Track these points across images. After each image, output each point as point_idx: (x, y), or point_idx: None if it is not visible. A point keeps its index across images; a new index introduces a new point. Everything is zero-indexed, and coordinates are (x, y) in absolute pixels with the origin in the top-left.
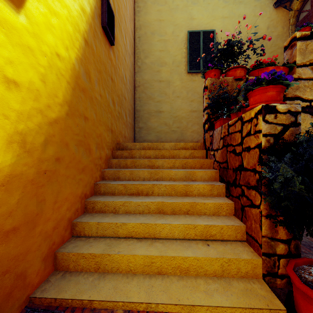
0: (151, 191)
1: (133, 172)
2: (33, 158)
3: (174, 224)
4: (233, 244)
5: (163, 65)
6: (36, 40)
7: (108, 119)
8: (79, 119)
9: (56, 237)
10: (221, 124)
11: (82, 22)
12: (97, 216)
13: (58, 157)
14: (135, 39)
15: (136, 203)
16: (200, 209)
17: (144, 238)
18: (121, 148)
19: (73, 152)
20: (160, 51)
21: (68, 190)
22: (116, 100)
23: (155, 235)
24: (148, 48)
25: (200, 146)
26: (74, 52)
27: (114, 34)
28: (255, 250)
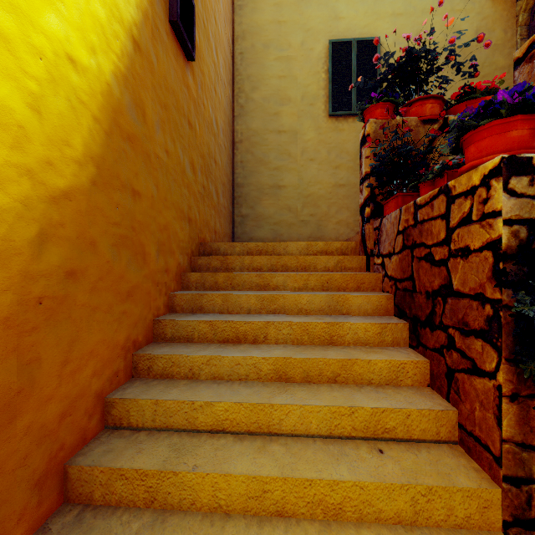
0: (262, 336)
1: (229, 298)
2: (11, 271)
3: (309, 406)
4: (433, 450)
5: (285, 103)
6: (18, 20)
7: (182, 197)
8: (121, 193)
9: (69, 434)
10: (399, 206)
11: (128, 5)
12: (155, 385)
13: (73, 269)
14: (234, 57)
15: (233, 359)
16: (361, 372)
17: (247, 433)
18: (207, 253)
19: (106, 259)
20: (280, 77)
21: (95, 334)
22: (198, 164)
23: (270, 428)
24: (258, 72)
25: (354, 248)
26: (110, 61)
27: (194, 40)
28: (483, 466)
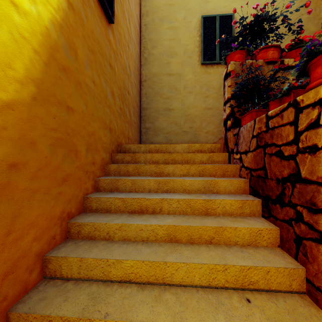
0: (159, 208)
1: (136, 182)
2: None
3: (193, 264)
4: (288, 300)
5: (173, 56)
6: None
7: (105, 114)
8: (57, 108)
9: (11, 287)
10: (253, 118)
11: None
12: (82, 245)
13: (16, 162)
14: (141, 27)
15: (138, 226)
16: (229, 236)
17: (147, 283)
18: (122, 151)
19: (45, 155)
20: (170, 40)
21: (35, 210)
22: (116, 93)
23: (164, 280)
24: (156, 36)
25: (219, 148)
26: (48, 11)
27: (113, 9)
28: None
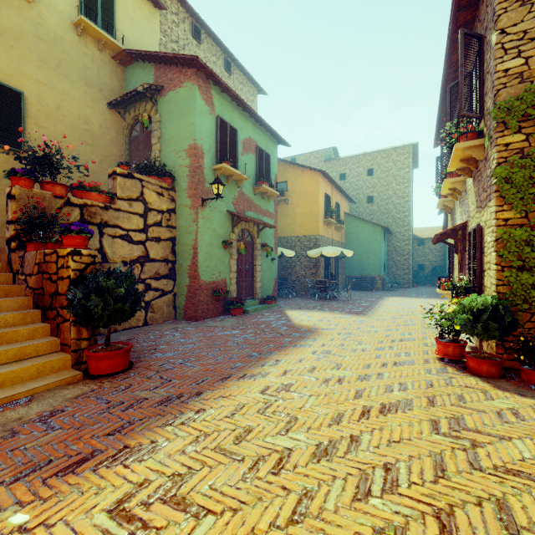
0: None
1: None
2: None
3: None
4: (49, 355)
5: None
6: None
7: None
8: None
9: None
10: (37, 249)
11: None
12: None
13: None
14: None
15: None
16: (12, 337)
17: None
18: None
19: None
20: None
21: None
22: None
23: None
24: None
25: (1, 268)
26: None
27: None
28: (67, 352)
